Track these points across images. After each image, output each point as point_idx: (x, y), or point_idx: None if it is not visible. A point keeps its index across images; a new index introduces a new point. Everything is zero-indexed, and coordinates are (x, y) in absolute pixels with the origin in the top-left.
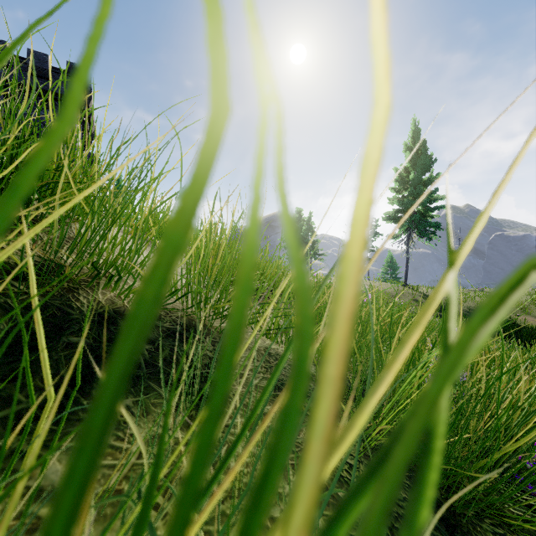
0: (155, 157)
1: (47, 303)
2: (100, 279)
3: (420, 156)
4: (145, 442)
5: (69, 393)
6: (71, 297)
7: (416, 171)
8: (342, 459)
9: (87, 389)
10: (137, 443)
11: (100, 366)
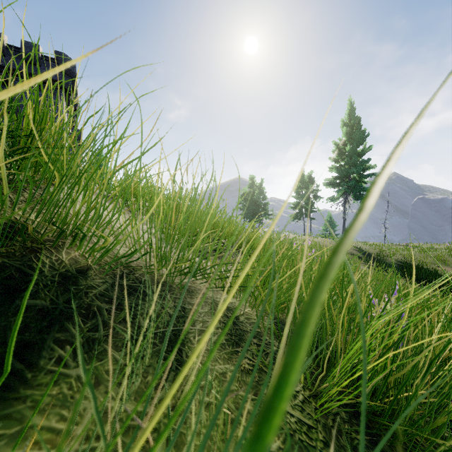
0: (117, 122)
1: (6, 264)
2: (65, 238)
3: (355, 131)
4: (93, 420)
5: (12, 364)
6: (33, 257)
7: (352, 143)
8: (300, 419)
9: (35, 358)
10: (84, 422)
11: (54, 330)
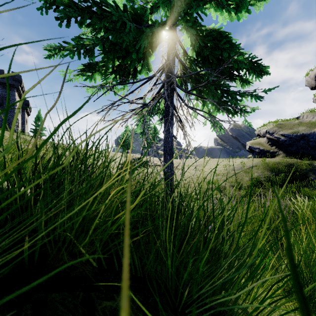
0: None
1: None
2: None
3: None
4: None
5: None
6: None
7: None
8: None
9: None
10: None
11: None
